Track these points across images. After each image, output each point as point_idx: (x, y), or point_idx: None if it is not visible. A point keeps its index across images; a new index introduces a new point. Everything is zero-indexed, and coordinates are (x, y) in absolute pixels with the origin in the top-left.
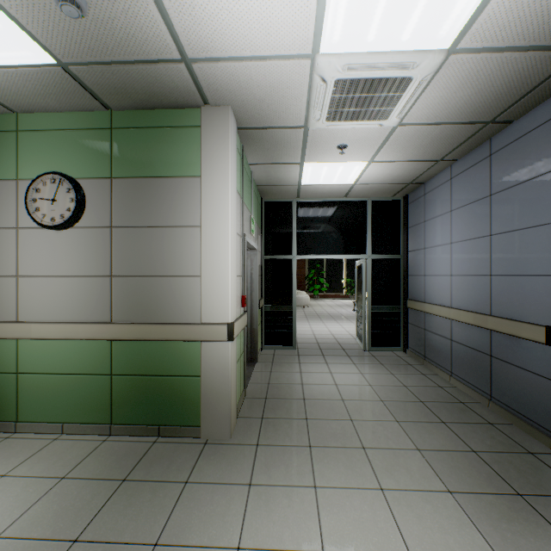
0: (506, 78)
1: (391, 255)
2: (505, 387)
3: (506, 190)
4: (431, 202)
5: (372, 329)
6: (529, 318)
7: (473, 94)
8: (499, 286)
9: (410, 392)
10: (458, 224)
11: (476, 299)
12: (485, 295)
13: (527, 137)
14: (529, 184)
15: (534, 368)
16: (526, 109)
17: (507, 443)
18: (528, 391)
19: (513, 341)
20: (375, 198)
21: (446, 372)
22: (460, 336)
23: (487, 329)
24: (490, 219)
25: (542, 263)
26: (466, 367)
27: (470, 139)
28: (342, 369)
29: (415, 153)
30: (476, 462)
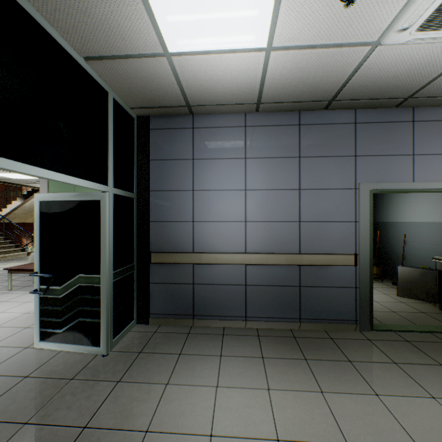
0: (402, 83)
1: (129, 192)
2: (316, 306)
3: (316, 158)
4: (209, 141)
5: (113, 310)
6: (337, 250)
7: (394, 76)
8: (309, 230)
9: (281, 359)
10: (257, 173)
11: (283, 242)
12: (294, 238)
13: (335, 126)
14: (337, 159)
15: (340, 284)
16: (341, 108)
17: (363, 343)
18: (336, 301)
19: (323, 269)
20: (118, 96)
21: (238, 319)
22: (260, 278)
23: (303, 265)
24: (299, 176)
25: (347, 214)
26: (269, 304)
27: (303, 103)
28: (196, 409)
29: (283, 82)
30: (415, 368)
